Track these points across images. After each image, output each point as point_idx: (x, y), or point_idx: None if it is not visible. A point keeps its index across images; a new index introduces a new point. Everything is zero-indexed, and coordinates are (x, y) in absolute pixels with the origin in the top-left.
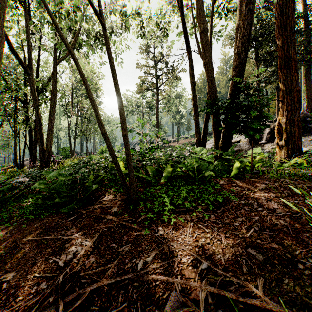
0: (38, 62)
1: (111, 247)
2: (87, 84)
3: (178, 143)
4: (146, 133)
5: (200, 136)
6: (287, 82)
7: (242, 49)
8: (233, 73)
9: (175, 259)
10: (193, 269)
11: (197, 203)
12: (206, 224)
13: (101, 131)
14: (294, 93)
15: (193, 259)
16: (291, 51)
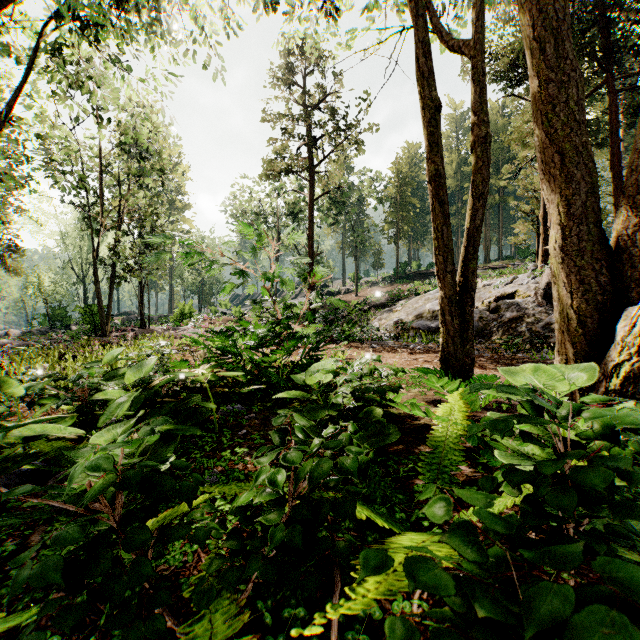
0: None
1: None
2: None
3: (356, 295)
4: (271, 275)
5: (454, 284)
6: None
7: None
8: None
9: None
10: None
11: None
12: None
13: None
14: None
15: None
16: None
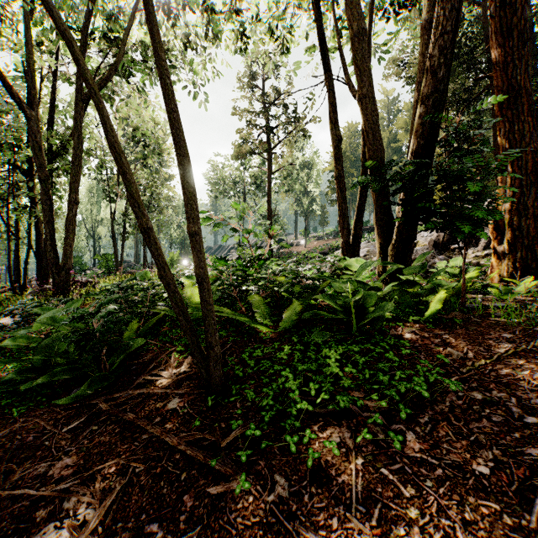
0: (52, 99)
1: (148, 537)
2: (105, 113)
3: (305, 246)
4: (250, 230)
5: (348, 235)
6: (513, 134)
7: (439, 62)
8: (420, 111)
9: None
10: None
11: (363, 392)
12: (399, 465)
13: (139, 225)
14: (526, 154)
15: None
16: (521, 76)
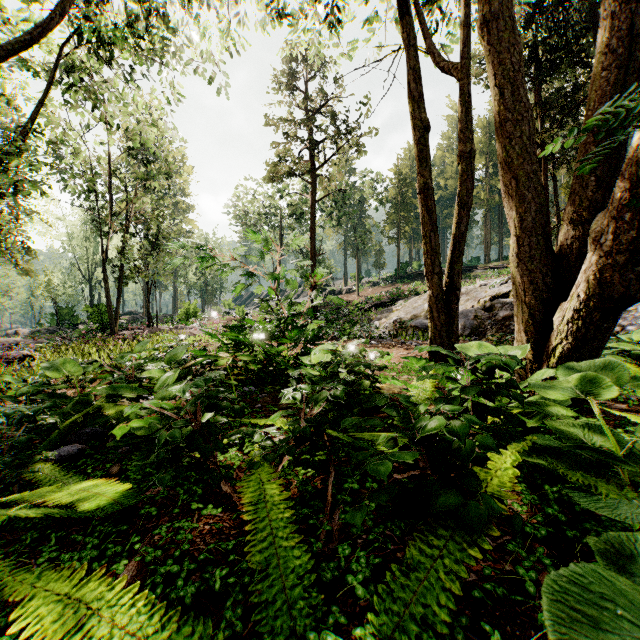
0: None
1: None
2: None
3: (357, 295)
4: (278, 276)
5: (441, 284)
6: None
7: None
8: None
9: None
10: None
11: None
12: None
13: None
14: None
15: None
16: None
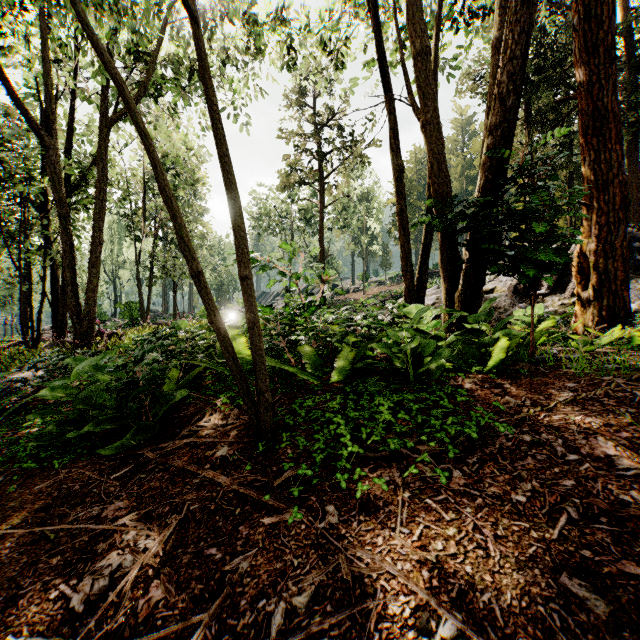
0: (70, 123)
1: (208, 559)
2: (156, 157)
3: (364, 293)
4: (299, 274)
5: (412, 279)
6: (600, 165)
7: (508, 89)
8: (488, 142)
9: (369, 602)
10: (420, 639)
11: (415, 438)
12: (443, 496)
13: (189, 269)
14: (614, 188)
15: (418, 606)
16: (608, 98)
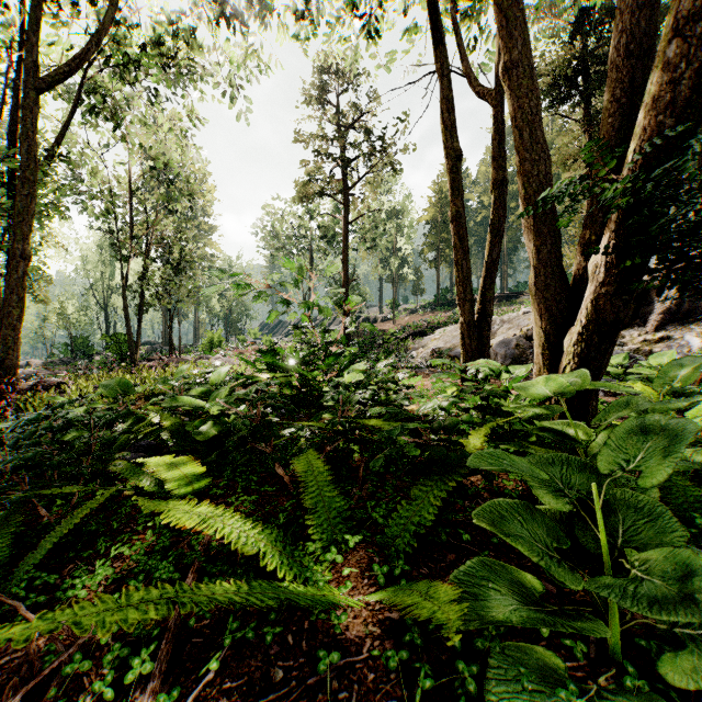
0: (15, 103)
1: None
2: None
3: (394, 323)
4: (312, 303)
5: (472, 311)
6: None
7: None
8: (665, 54)
9: None
10: None
11: None
12: None
13: None
14: None
15: None
16: None
